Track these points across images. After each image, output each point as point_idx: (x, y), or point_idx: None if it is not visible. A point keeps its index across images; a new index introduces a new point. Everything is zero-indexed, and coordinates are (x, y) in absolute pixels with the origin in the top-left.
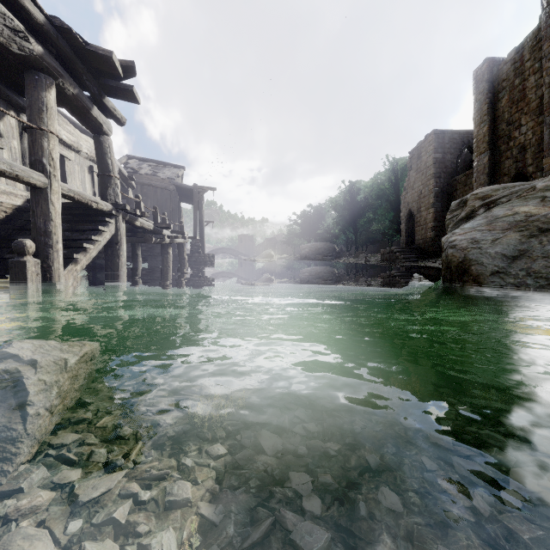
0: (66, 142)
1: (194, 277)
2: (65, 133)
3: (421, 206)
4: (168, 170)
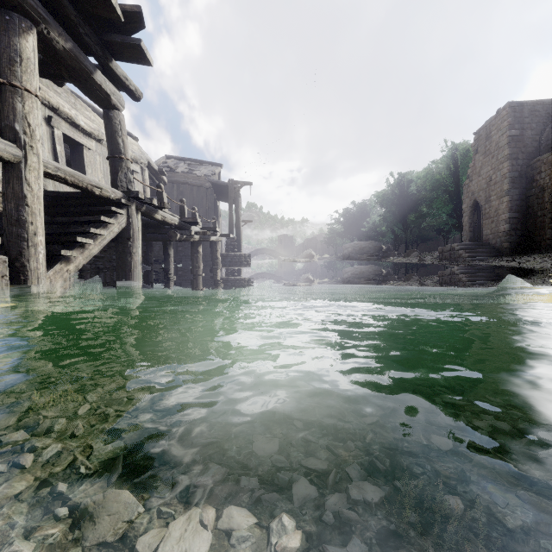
0: (85, 129)
1: (229, 278)
2: (83, 119)
3: (491, 195)
4: (204, 168)
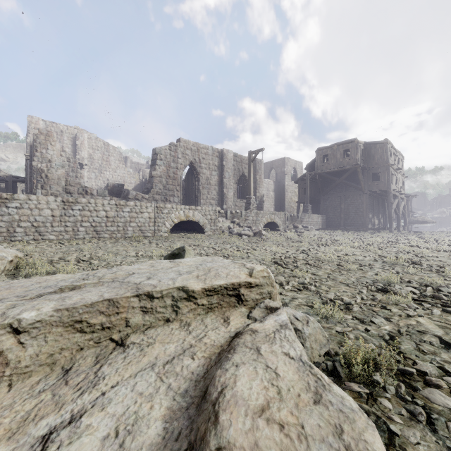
0: None
1: None
2: None
3: None
4: None
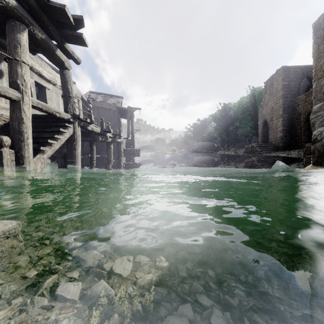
0: (47, 78)
1: (128, 163)
2: (46, 72)
3: (273, 117)
4: (113, 99)
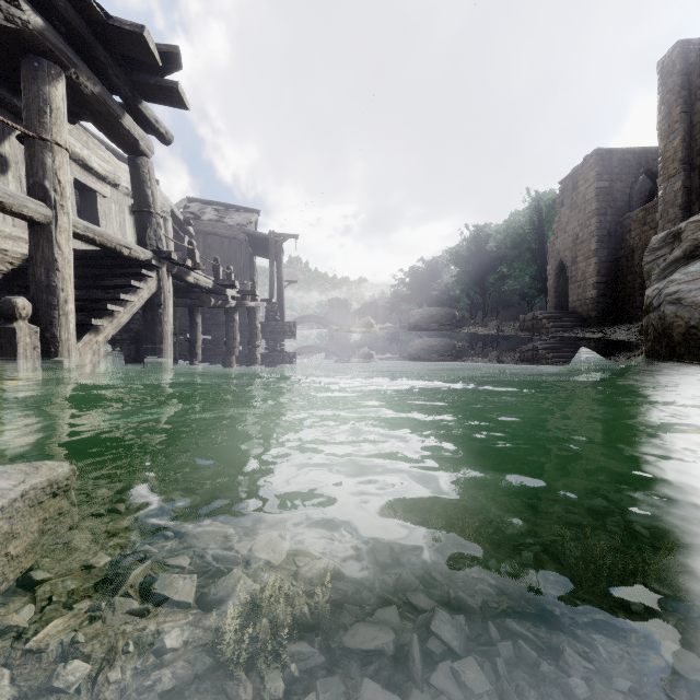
0: (99, 172)
1: (270, 352)
2: (97, 160)
3: (577, 255)
4: (237, 215)
